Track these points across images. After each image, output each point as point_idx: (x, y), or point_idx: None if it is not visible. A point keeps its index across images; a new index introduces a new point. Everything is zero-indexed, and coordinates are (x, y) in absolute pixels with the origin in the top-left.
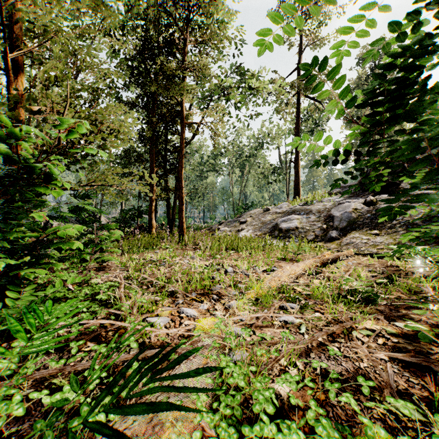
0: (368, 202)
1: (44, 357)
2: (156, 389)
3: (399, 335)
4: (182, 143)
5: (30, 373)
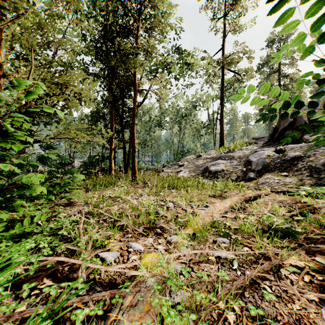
0: (278, 150)
1: (2, 295)
2: None
3: (322, 272)
4: (134, 105)
5: None
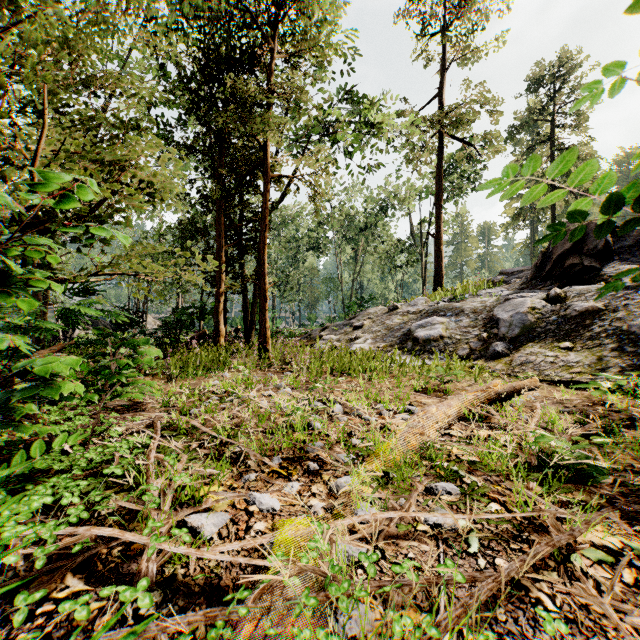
0: (552, 297)
1: None
2: None
3: None
4: (264, 206)
5: None
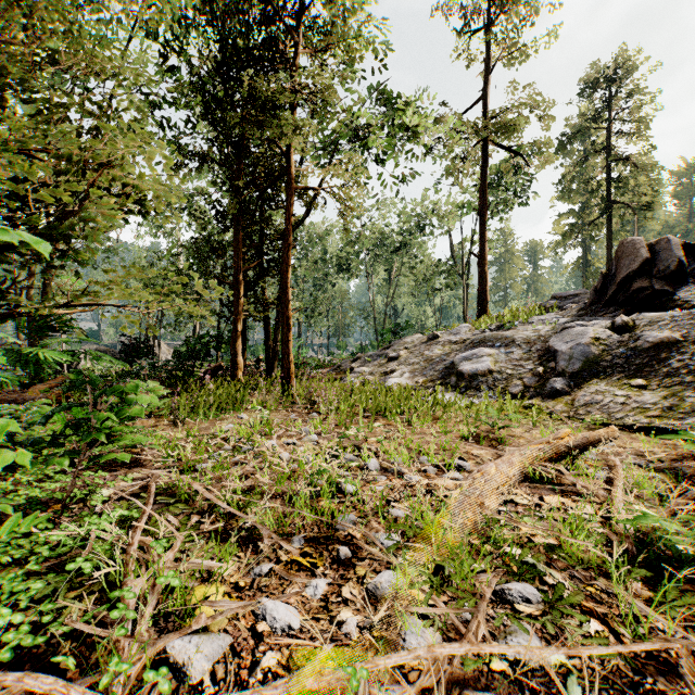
0: (618, 325)
1: None
2: None
3: None
4: (287, 222)
5: None
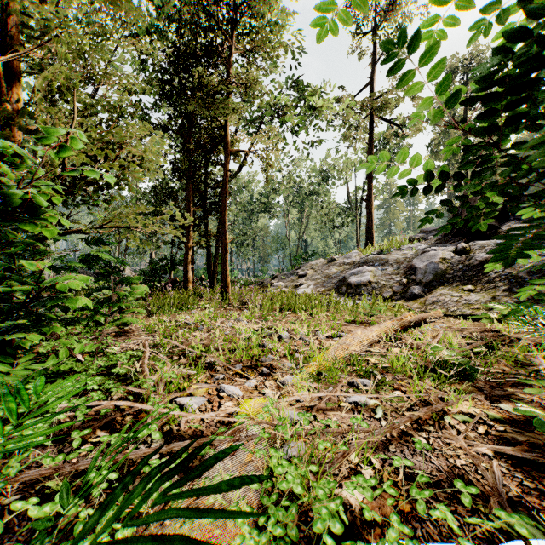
0: (459, 249)
1: (38, 451)
2: (169, 513)
3: (505, 422)
4: (225, 175)
5: (13, 475)
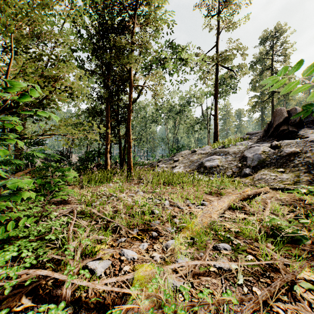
0: (273, 145)
1: None
2: None
3: None
4: (129, 100)
5: None
